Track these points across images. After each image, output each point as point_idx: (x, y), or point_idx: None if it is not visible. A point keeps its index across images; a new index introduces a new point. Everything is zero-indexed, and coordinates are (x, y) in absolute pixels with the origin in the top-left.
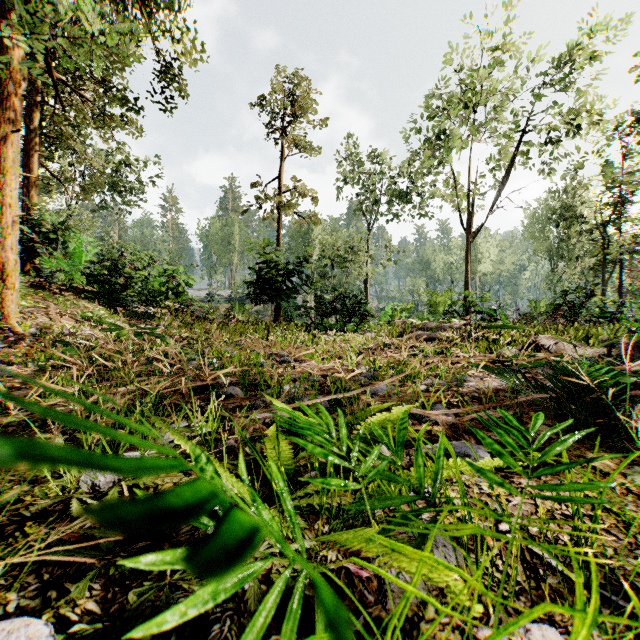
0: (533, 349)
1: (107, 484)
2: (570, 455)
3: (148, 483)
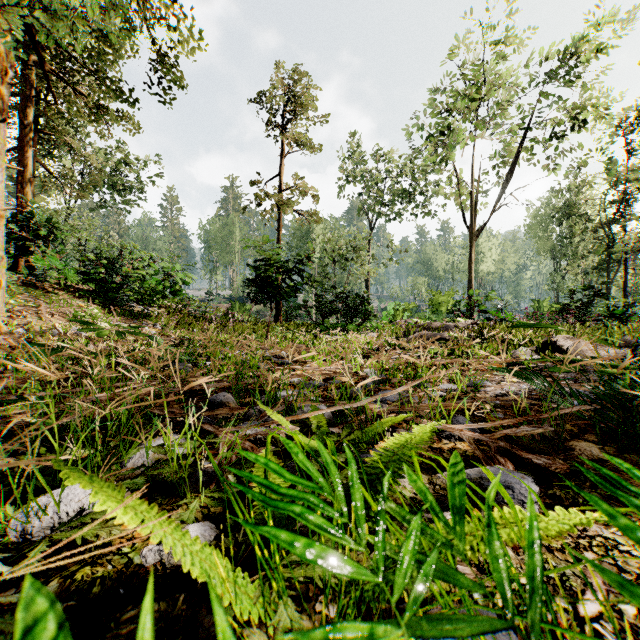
0: (550, 350)
1: (43, 530)
2: (634, 485)
3: (88, 537)
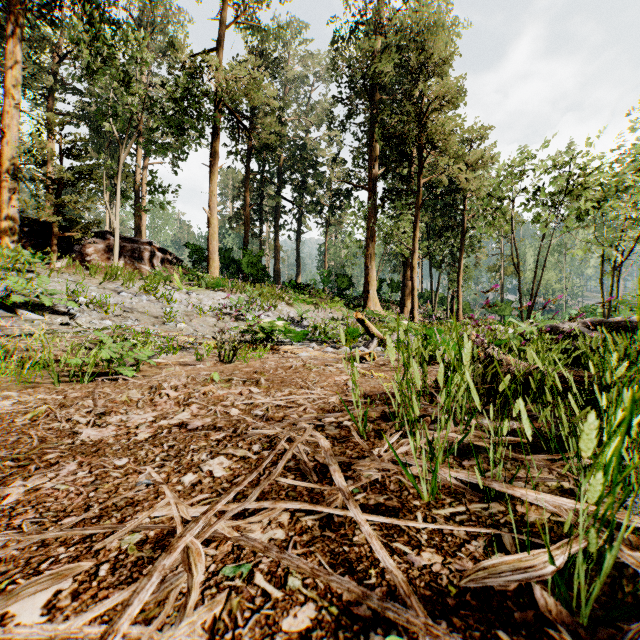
0: None
1: None
2: None
3: None
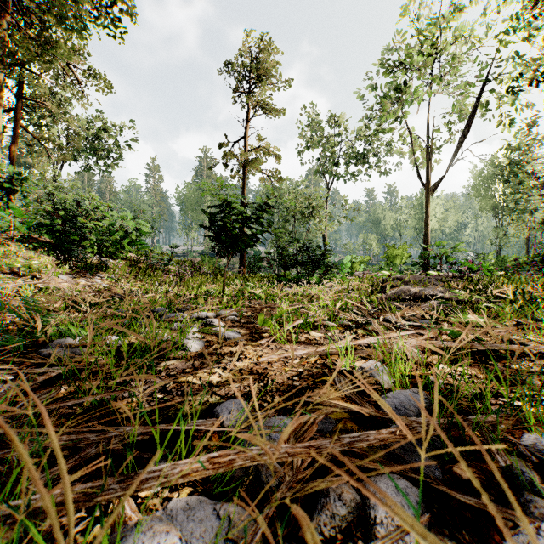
0: None
1: None
2: None
3: None
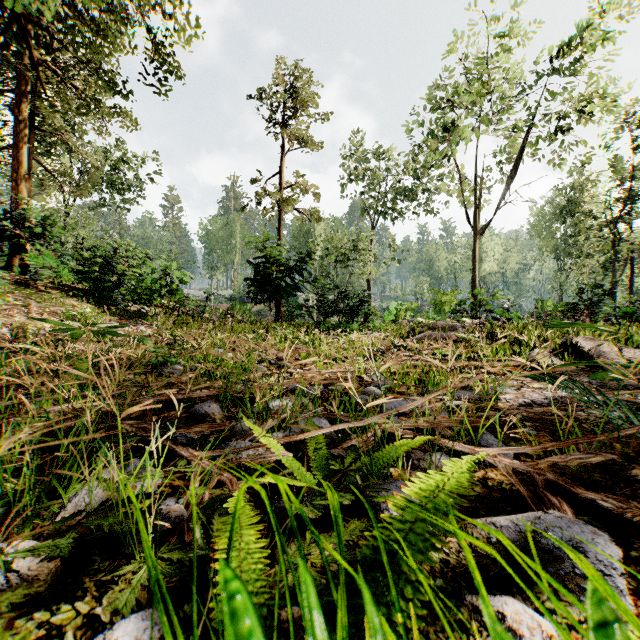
0: (570, 352)
1: None
2: None
3: None
